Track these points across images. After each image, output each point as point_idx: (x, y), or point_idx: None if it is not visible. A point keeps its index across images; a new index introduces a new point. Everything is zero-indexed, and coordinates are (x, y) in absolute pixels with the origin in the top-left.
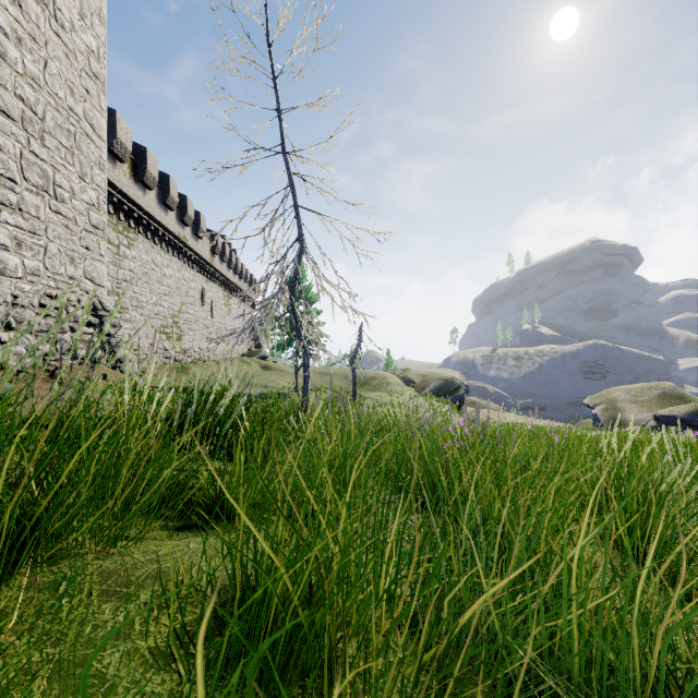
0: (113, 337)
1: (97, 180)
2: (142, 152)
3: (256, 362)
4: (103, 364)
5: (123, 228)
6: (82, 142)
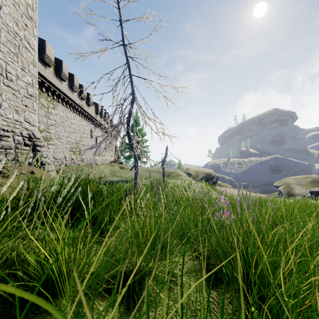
0: (40, 152)
1: (32, 71)
2: (60, 62)
3: (117, 165)
4: (34, 166)
5: (50, 99)
6: (23, 51)
